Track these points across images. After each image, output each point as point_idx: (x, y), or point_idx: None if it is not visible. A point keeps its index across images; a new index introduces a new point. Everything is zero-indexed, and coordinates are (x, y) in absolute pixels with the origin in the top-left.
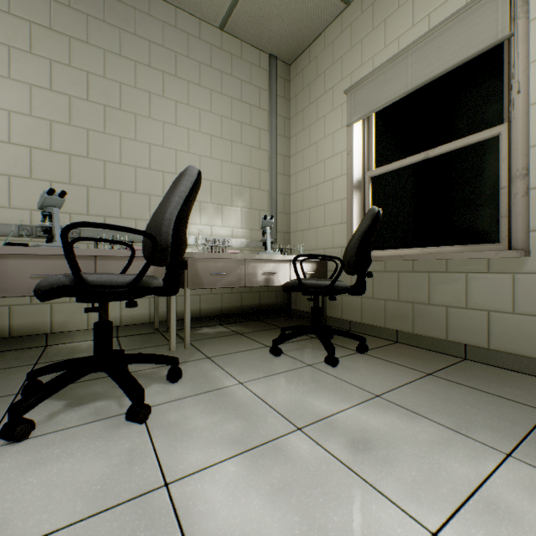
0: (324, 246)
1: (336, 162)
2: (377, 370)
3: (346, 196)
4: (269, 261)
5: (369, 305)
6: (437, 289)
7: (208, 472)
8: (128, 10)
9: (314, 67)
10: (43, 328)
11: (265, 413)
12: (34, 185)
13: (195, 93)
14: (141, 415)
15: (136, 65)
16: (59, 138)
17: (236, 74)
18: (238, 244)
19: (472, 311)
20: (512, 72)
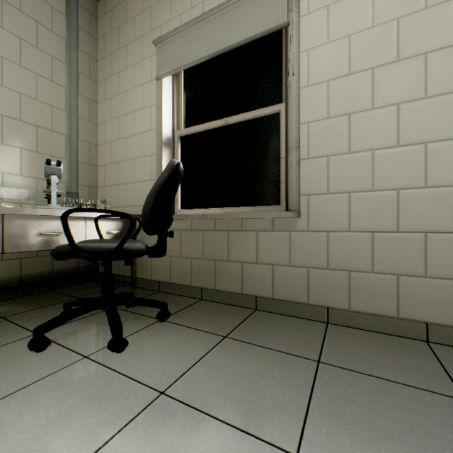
0: (134, 203)
1: (146, 115)
2: (173, 344)
3: (156, 152)
4: (50, 218)
5: (178, 264)
6: (235, 246)
7: None
8: None
9: (124, 10)
10: None
11: None
12: None
13: None
14: None
15: None
16: None
17: None
18: (13, 196)
19: (261, 265)
20: (289, 57)
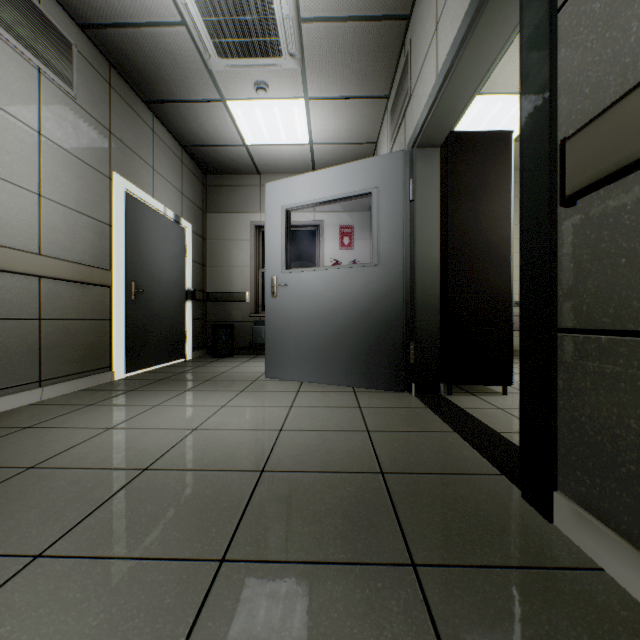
0: None
1: None
2: None
3: None
4: None
5: None
6: None
7: None
8: None
9: None
10: None
11: None
12: None
13: None
14: None
15: None
16: (514, 260)
17: None
18: None
19: None
20: None
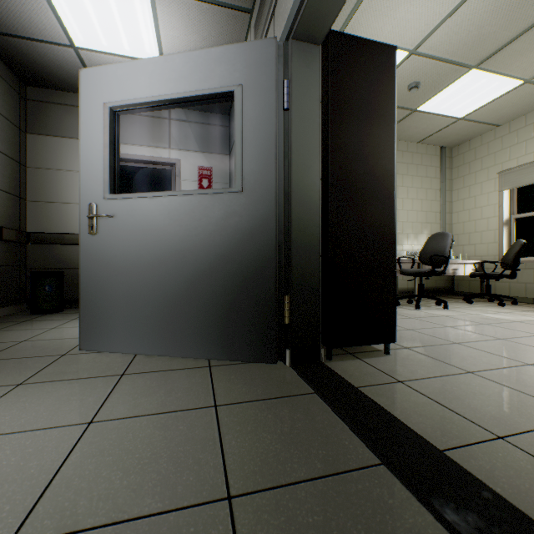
0: (480, 255)
1: (490, 209)
2: (524, 308)
3: (497, 228)
4: (454, 264)
5: (514, 286)
6: None
7: (482, 314)
8: None
9: (472, 153)
10: None
11: (485, 311)
12: None
13: (405, 179)
14: (448, 307)
15: None
16: None
17: (423, 163)
18: None
19: None
20: None
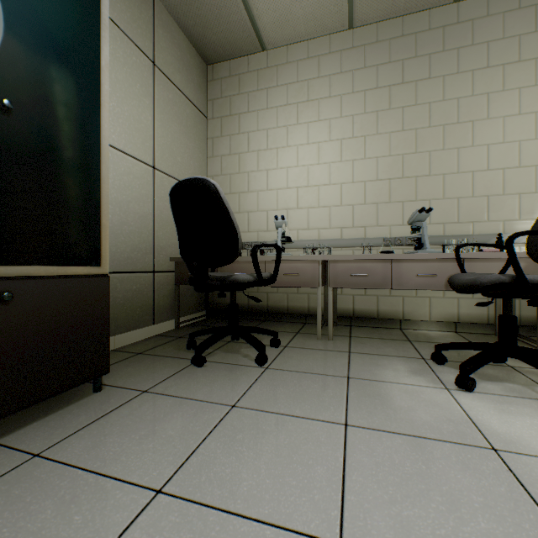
0: None
1: None
2: None
3: None
4: None
5: None
6: None
7: None
8: (464, 26)
9: None
10: (396, 315)
11: None
12: (391, 207)
13: None
14: None
15: (472, 74)
16: (408, 166)
17: None
18: None
19: None
20: None
